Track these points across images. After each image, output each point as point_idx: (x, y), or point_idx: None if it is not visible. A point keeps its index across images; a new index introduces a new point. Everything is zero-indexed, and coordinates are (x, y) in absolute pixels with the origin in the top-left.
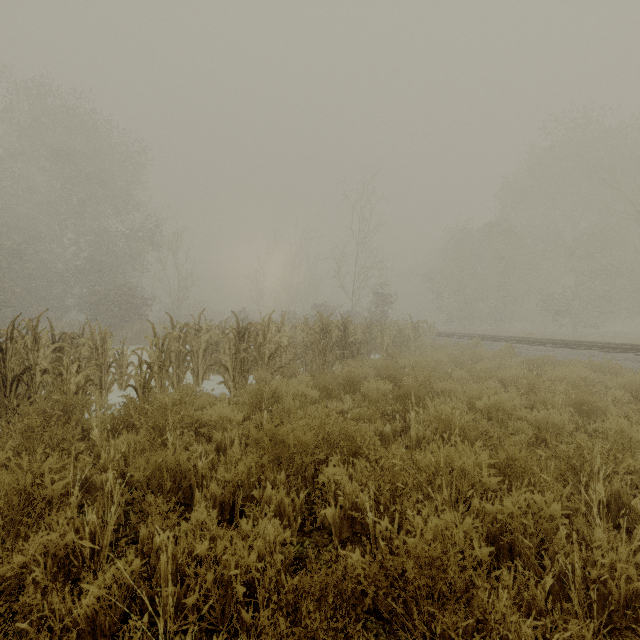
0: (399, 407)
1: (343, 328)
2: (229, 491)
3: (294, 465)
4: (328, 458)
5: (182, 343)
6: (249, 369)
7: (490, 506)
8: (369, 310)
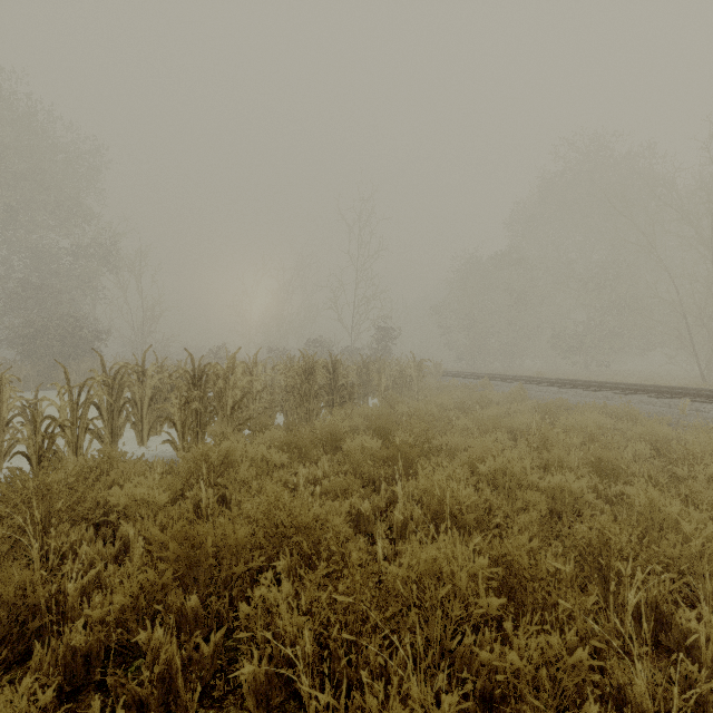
0: (387, 471)
1: (332, 368)
2: (98, 638)
3: (219, 578)
4: (276, 559)
5: (117, 390)
6: (207, 422)
7: (487, 654)
8: (370, 346)
